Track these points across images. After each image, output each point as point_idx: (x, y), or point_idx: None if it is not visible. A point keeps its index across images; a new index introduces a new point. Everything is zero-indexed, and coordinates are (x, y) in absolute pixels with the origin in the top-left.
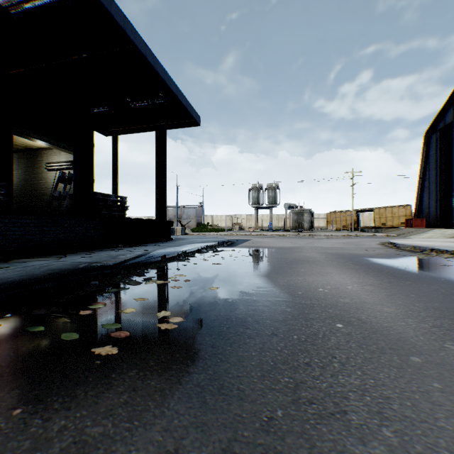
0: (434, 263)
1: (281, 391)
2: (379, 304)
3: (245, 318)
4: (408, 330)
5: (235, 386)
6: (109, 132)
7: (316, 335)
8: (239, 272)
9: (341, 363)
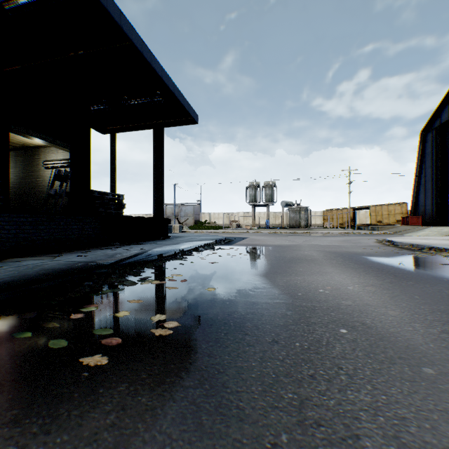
0: (434, 262)
1: (285, 410)
2: (383, 307)
3: (244, 322)
4: (416, 337)
5: (234, 404)
6: (107, 130)
7: (320, 342)
8: (237, 272)
9: (348, 375)
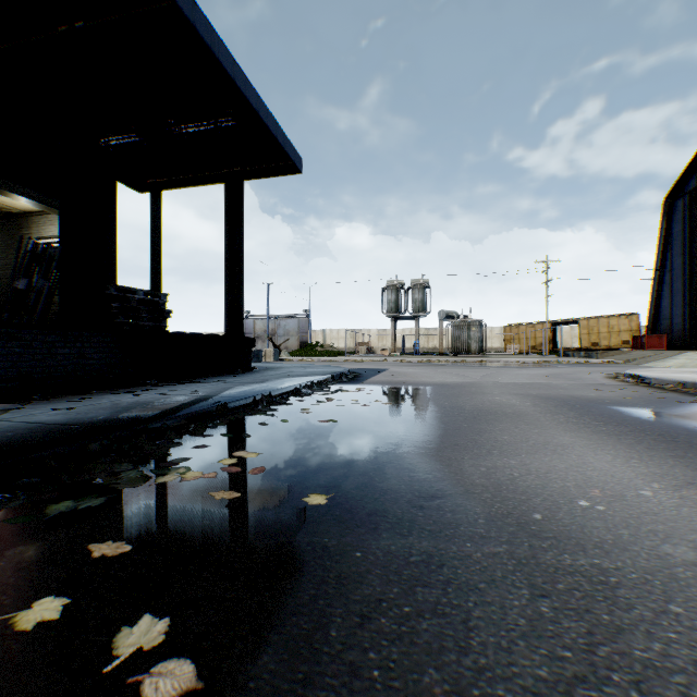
0: None
1: None
2: None
3: (416, 661)
4: None
5: None
6: (145, 185)
7: None
8: (374, 444)
9: None
